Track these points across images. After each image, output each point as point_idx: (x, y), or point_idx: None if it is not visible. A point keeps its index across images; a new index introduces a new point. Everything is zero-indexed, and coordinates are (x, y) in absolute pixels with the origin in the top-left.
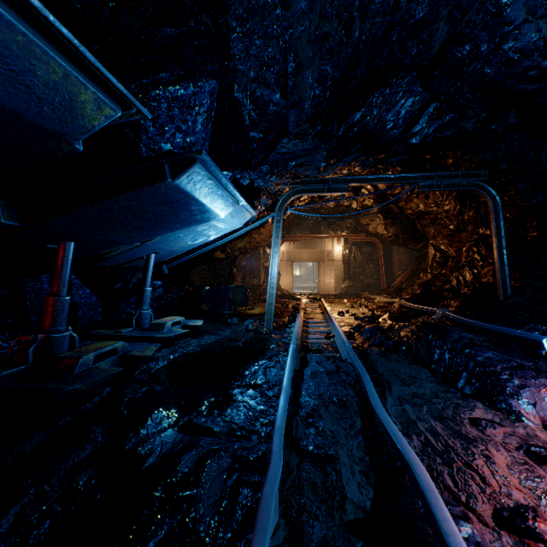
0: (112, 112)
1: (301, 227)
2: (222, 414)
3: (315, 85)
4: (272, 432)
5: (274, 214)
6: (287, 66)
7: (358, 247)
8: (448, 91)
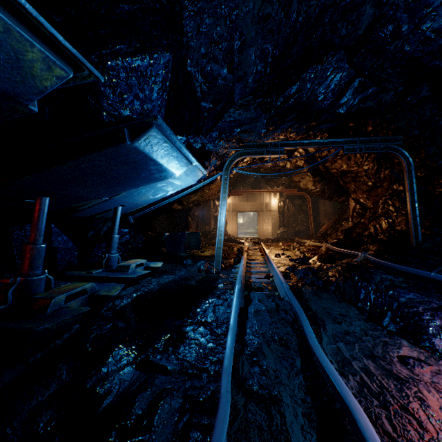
0: (63, 73)
1: (244, 184)
2: (176, 351)
3: (258, 61)
4: (220, 370)
5: (222, 172)
6: (233, 43)
7: (291, 200)
8: (371, 67)
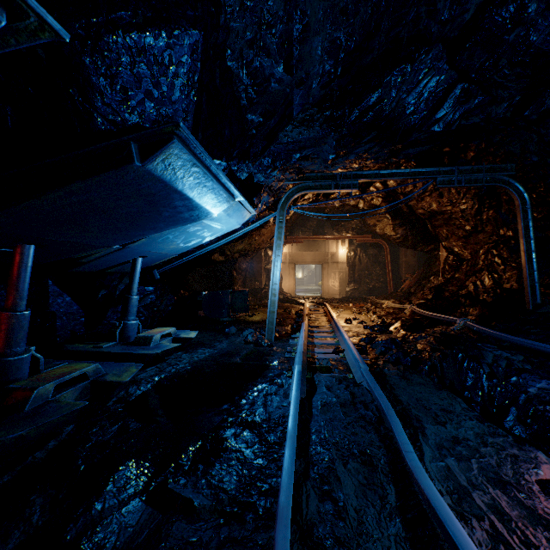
0: None
1: (304, 228)
2: (208, 472)
3: (325, 57)
4: (273, 507)
5: (276, 213)
6: (292, 28)
7: (363, 249)
8: (481, 66)
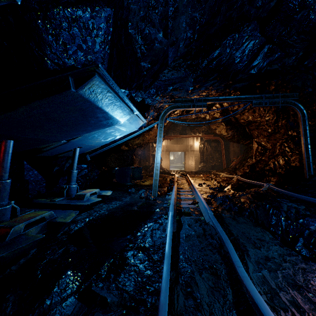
0: None
1: (174, 131)
2: (116, 279)
3: (188, 28)
4: (156, 302)
5: (158, 121)
6: (168, 9)
7: (209, 143)
8: (280, 34)
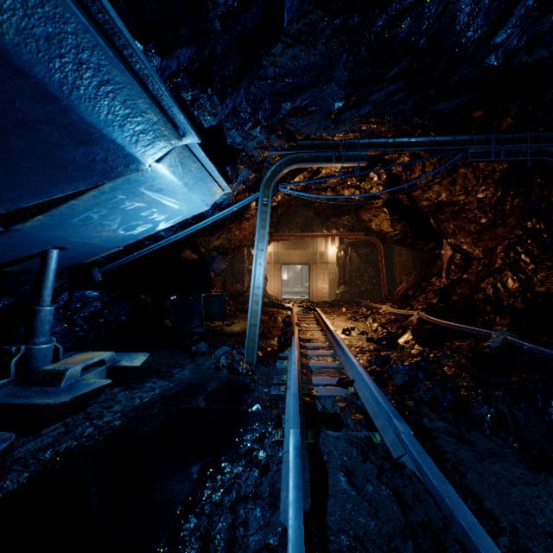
0: None
1: (290, 225)
2: None
3: None
4: None
5: (259, 193)
6: None
7: (355, 248)
8: None
